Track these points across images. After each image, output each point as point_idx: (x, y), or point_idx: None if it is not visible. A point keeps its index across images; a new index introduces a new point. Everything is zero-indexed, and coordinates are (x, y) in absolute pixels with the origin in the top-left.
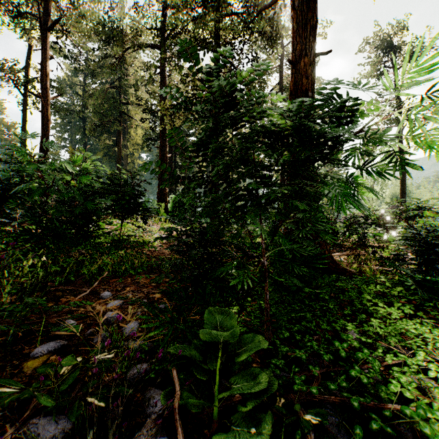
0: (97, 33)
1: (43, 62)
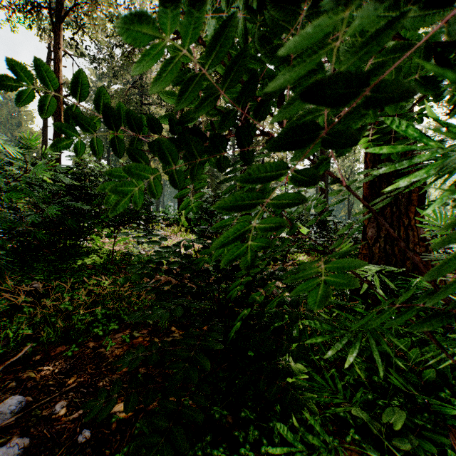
0: (112, 22)
1: (55, 57)
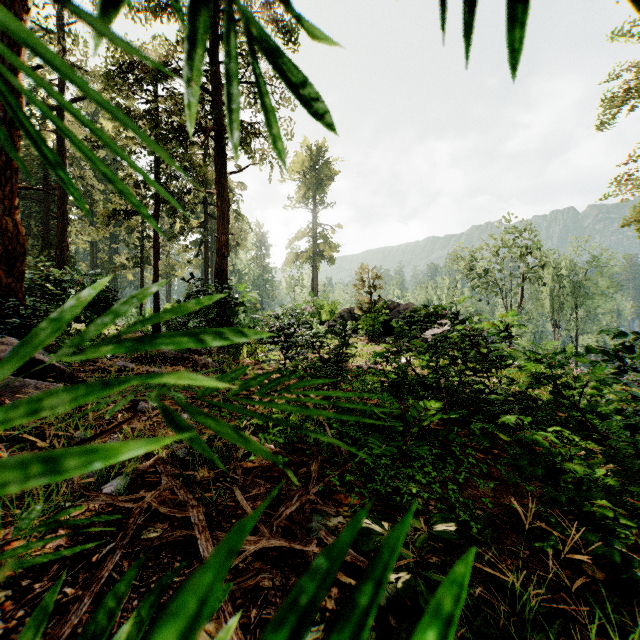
0: None
1: None
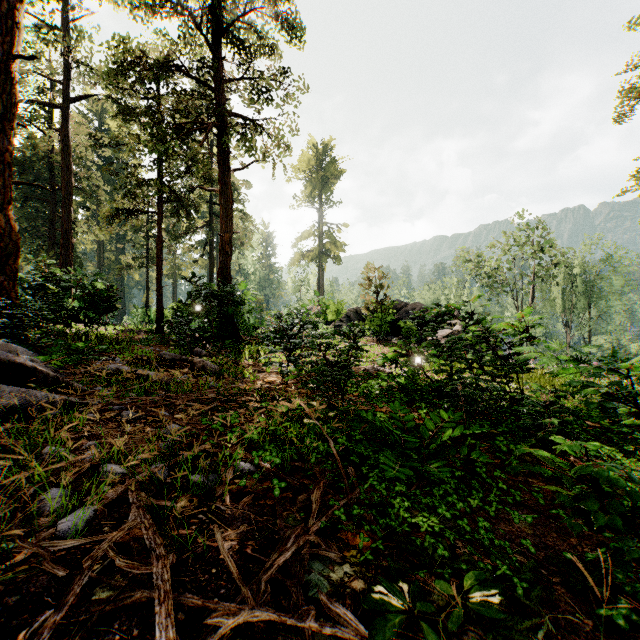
0: None
1: None
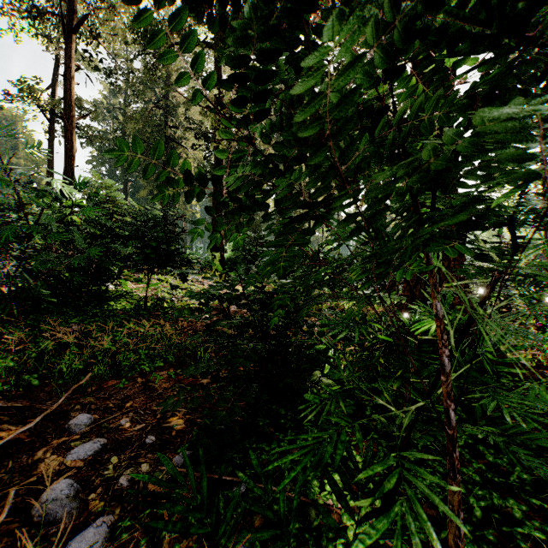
0: (133, 33)
1: (67, 72)
